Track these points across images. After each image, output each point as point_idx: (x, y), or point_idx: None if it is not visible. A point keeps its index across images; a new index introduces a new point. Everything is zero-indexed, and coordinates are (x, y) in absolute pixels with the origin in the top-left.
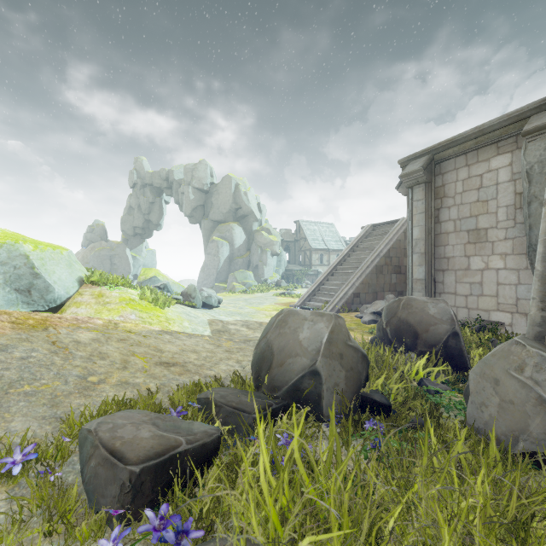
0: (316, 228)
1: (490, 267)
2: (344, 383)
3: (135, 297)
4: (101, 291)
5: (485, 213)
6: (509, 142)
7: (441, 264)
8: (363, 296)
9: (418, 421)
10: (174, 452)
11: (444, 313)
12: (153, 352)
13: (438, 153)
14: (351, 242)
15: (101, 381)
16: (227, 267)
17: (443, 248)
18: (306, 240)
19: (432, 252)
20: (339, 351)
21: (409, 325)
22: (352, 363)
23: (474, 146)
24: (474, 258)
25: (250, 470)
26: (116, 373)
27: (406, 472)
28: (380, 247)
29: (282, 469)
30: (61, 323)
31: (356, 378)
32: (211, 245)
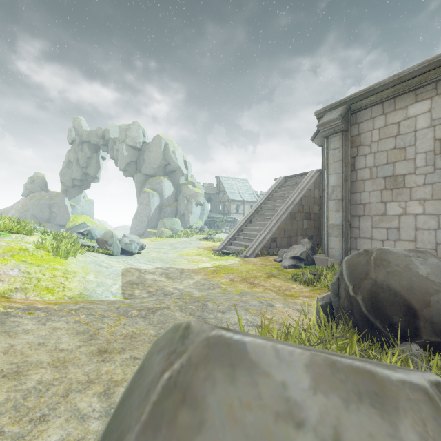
0: (234, 183)
1: (408, 212)
2: None
3: (30, 246)
4: None
5: (402, 160)
6: (428, 88)
7: (357, 209)
8: (279, 240)
9: None
10: None
11: None
12: None
13: (355, 103)
14: (267, 192)
15: None
16: (157, 215)
17: (359, 195)
18: (225, 192)
19: (348, 199)
20: None
21: (394, 293)
22: None
23: (392, 94)
24: (391, 204)
25: None
26: None
27: None
28: (293, 196)
29: None
30: None
31: None
32: (143, 195)
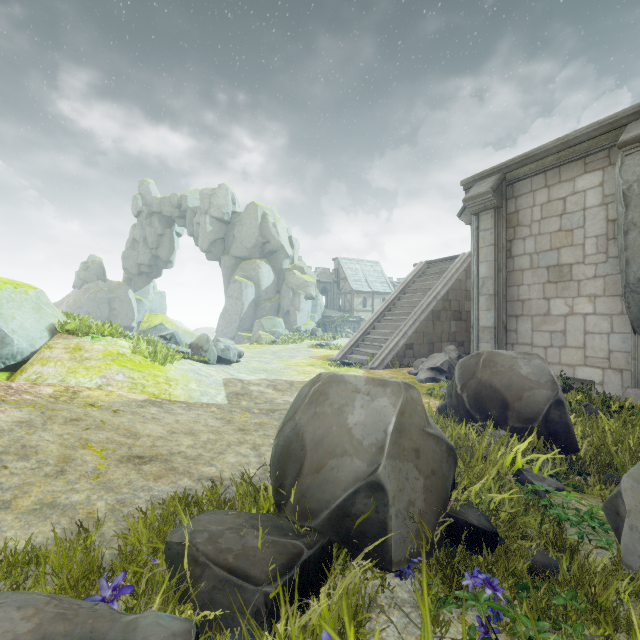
0: (359, 267)
1: (576, 312)
2: (422, 499)
3: (126, 350)
4: (80, 343)
5: (569, 245)
6: (600, 156)
7: (514, 308)
8: (417, 348)
9: (543, 558)
10: None
11: (541, 373)
12: (122, 439)
13: (511, 172)
14: (402, 283)
15: (2, 506)
16: (252, 313)
17: (516, 289)
18: (347, 281)
19: (502, 294)
20: (414, 444)
21: (495, 390)
22: (434, 463)
23: (556, 162)
24: (556, 301)
25: None
26: (39, 485)
27: None
28: (436, 289)
29: None
30: None
31: (439, 487)
32: (232, 286)
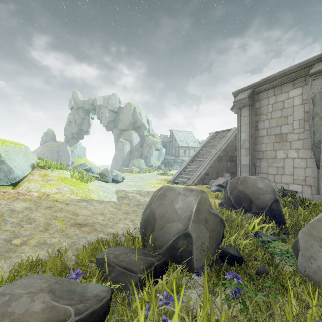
0: (182, 134)
1: (289, 157)
2: (208, 241)
3: (68, 176)
4: (46, 172)
5: (285, 124)
6: (301, 80)
7: (258, 155)
8: (211, 175)
9: (262, 268)
10: None
11: (268, 187)
12: (71, 216)
13: (257, 88)
14: (203, 142)
15: (23, 243)
16: (128, 157)
17: (260, 145)
18: (176, 141)
19: (253, 148)
20: (205, 217)
21: (246, 194)
22: (214, 226)
23: (279, 83)
24: (279, 152)
25: None
26: (38, 235)
27: None
28: (220, 145)
29: None
30: (3, 196)
31: (216, 237)
32: (119, 144)
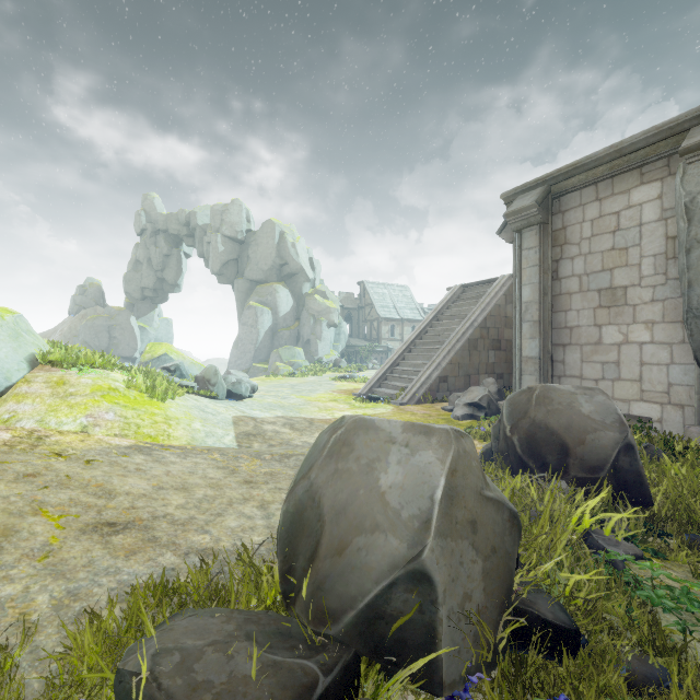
0: (386, 291)
1: (631, 340)
2: (481, 589)
3: (119, 384)
4: (64, 376)
5: (623, 266)
6: (658, 165)
7: (561, 336)
8: (452, 380)
9: (642, 666)
10: None
11: (605, 412)
12: (91, 499)
13: (558, 184)
14: (435, 308)
15: None
16: (269, 342)
17: (563, 315)
18: (373, 307)
19: (548, 320)
20: (470, 514)
21: (551, 432)
22: (494, 538)
23: (609, 172)
24: (608, 328)
25: None
26: None
27: None
28: (473, 315)
29: None
30: None
31: (502, 569)
32: (247, 312)
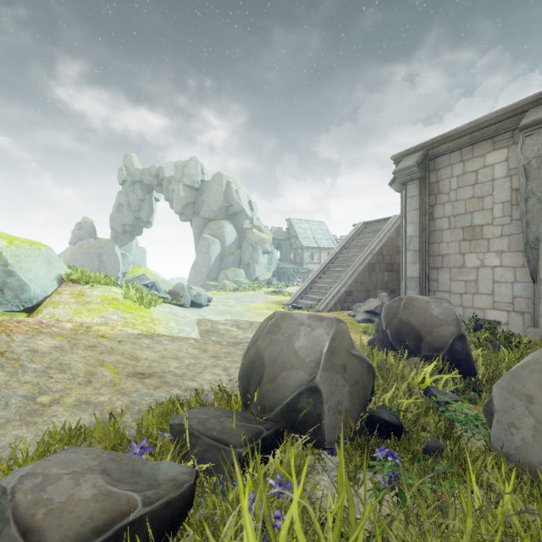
0: (308, 226)
1: (486, 265)
2: (348, 400)
3: (118, 296)
4: (82, 290)
5: (480, 210)
6: (505, 137)
7: (435, 261)
8: (356, 294)
9: (434, 444)
10: (122, 524)
11: (448, 314)
12: (127, 361)
13: (433, 149)
14: (343, 240)
15: (54, 402)
16: (218, 265)
17: (437, 246)
18: (297, 238)
19: (426, 250)
20: (342, 362)
21: (412, 327)
22: (357, 376)
23: (469, 141)
24: (469, 256)
25: (231, 541)
26: (76, 389)
27: (439, 531)
28: (372, 245)
29: (276, 536)
30: (19, 328)
31: (361, 393)
32: (201, 243)
